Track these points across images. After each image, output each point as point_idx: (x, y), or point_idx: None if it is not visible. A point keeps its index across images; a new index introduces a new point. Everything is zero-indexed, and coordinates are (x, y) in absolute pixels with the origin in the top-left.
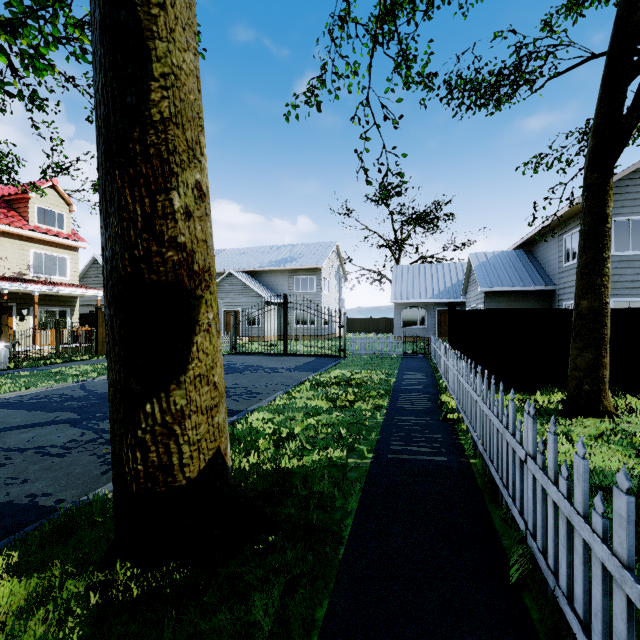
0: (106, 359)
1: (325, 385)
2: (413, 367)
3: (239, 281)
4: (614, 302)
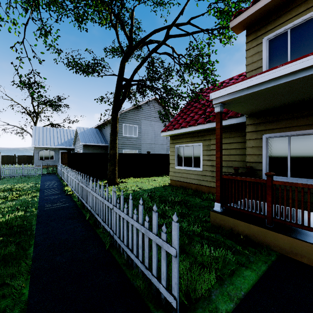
0: None
1: None
2: (49, 179)
3: None
4: (124, 151)
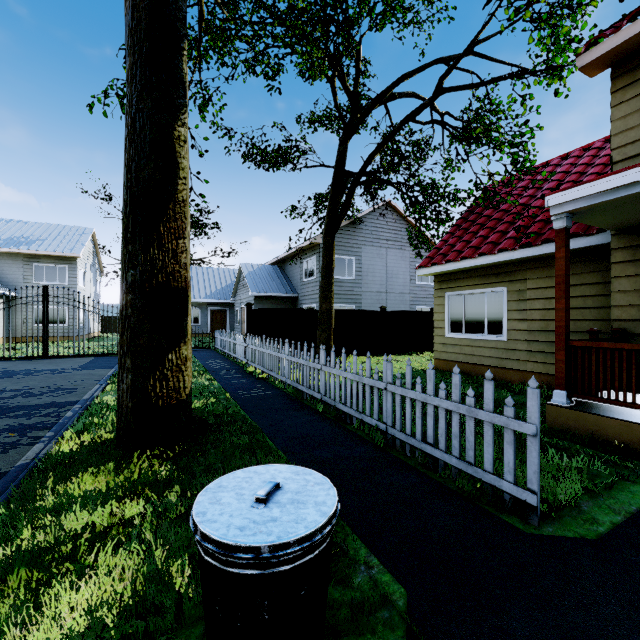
0: (131, 331)
1: None
2: (208, 356)
3: None
4: None
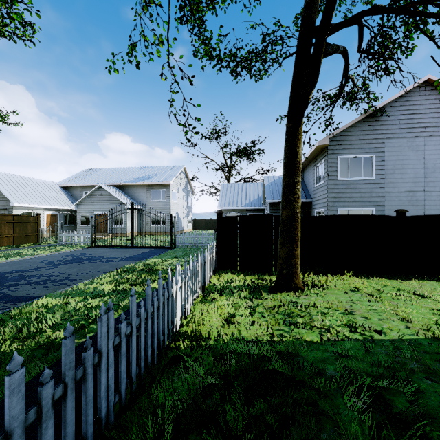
0: None
1: (130, 272)
2: None
3: (107, 192)
4: (339, 210)
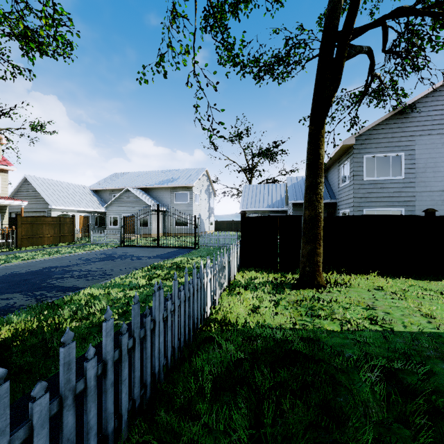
0: None
1: (159, 268)
2: None
3: (134, 195)
4: (366, 211)
